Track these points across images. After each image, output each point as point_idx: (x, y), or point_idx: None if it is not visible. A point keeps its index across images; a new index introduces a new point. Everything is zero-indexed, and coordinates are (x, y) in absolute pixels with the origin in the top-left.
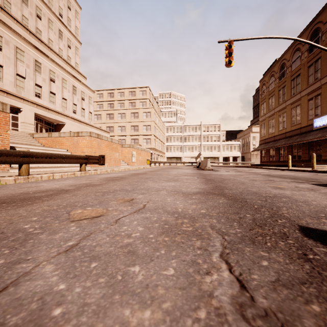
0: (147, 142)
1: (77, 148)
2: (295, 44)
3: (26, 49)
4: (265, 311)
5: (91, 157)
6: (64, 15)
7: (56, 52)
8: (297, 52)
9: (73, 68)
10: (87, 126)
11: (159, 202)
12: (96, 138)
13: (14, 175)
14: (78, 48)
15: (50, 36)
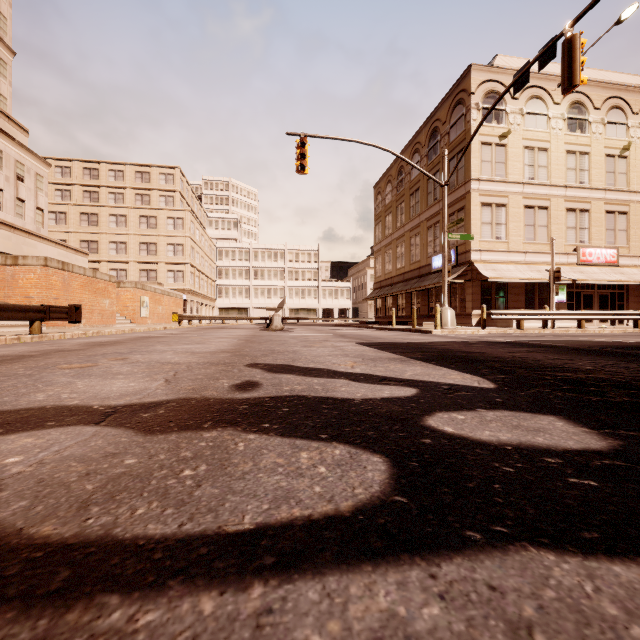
0: (176, 277)
1: (13, 289)
2: (414, 141)
3: None
4: (176, 377)
5: (53, 309)
6: None
7: None
8: (417, 154)
9: None
10: (31, 239)
11: (156, 358)
12: (60, 269)
13: None
14: (8, 62)
15: None
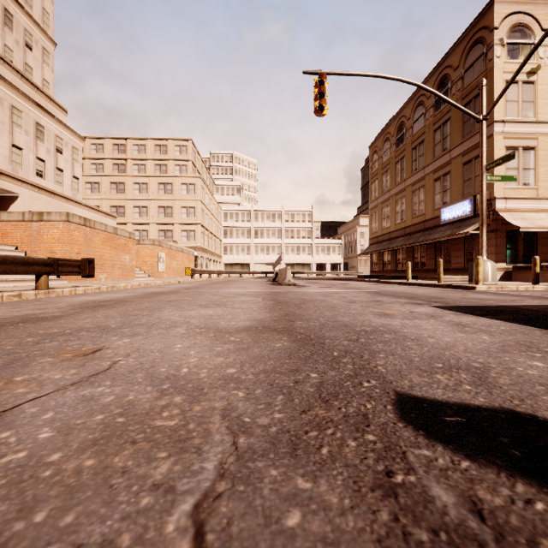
0: (189, 236)
1: (39, 244)
2: (417, 95)
3: None
4: None
5: (63, 262)
6: None
7: None
8: (420, 107)
9: (38, 88)
10: (69, 204)
11: (153, 353)
12: (82, 225)
13: None
14: (50, 51)
15: None
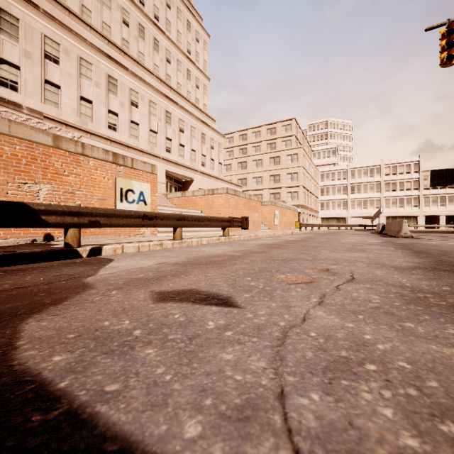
0: (292, 196)
1: (212, 208)
2: None
3: (158, 101)
4: None
5: (235, 219)
6: (192, 51)
7: (185, 97)
8: None
9: (202, 111)
10: (217, 181)
11: (367, 274)
12: (233, 195)
13: (167, 239)
14: (207, 85)
15: (179, 79)
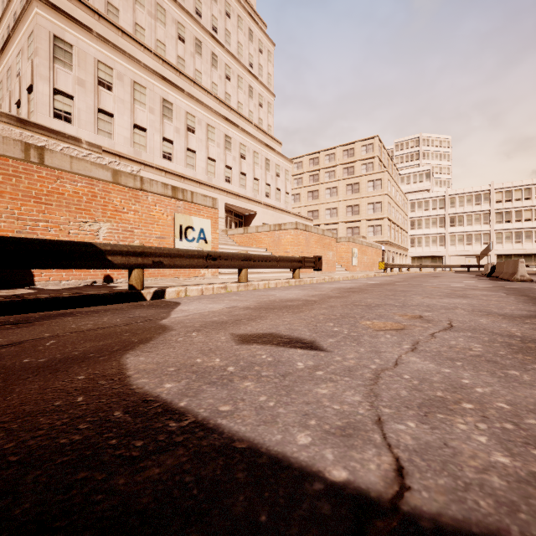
0: (375, 231)
1: (279, 246)
2: None
3: (216, 124)
4: None
5: (306, 259)
6: (254, 64)
7: (247, 118)
8: None
9: (266, 133)
10: (283, 214)
11: (468, 322)
12: (304, 230)
13: (231, 282)
14: (271, 103)
15: (240, 98)
